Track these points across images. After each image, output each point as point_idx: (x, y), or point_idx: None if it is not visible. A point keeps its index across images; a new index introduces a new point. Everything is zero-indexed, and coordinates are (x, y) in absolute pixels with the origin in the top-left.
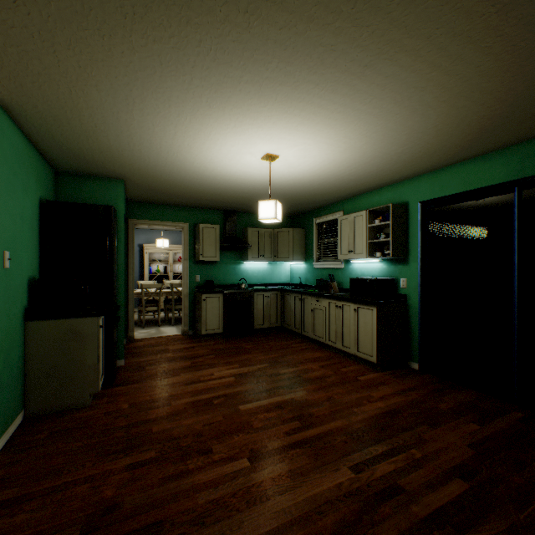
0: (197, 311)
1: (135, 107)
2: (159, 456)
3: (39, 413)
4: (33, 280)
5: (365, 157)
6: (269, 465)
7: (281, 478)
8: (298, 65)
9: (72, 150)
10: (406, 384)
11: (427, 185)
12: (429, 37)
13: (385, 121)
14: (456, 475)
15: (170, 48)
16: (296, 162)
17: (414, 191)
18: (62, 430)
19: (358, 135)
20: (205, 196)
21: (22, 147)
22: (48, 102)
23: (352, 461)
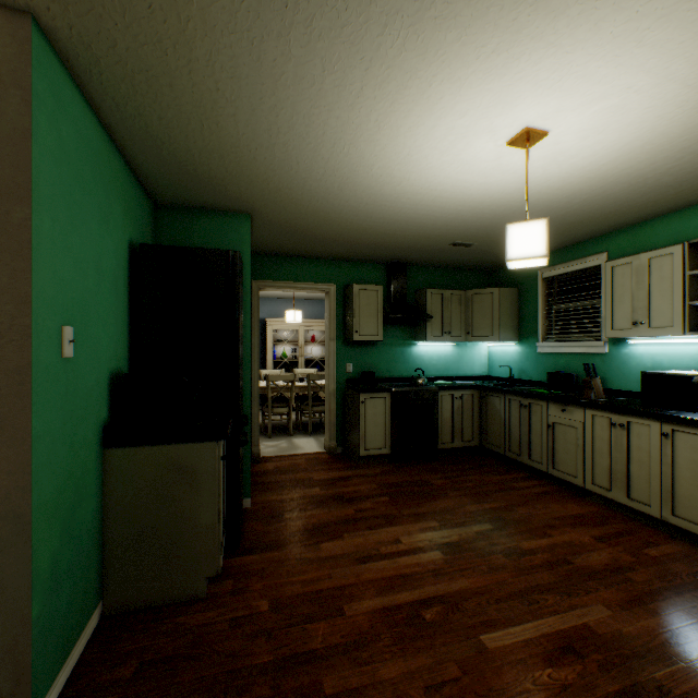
0: (349, 418)
1: (298, 14)
2: None
3: (125, 608)
4: (118, 375)
5: None
6: None
7: None
8: None
9: (176, 155)
10: None
11: None
12: None
13: None
14: None
15: None
16: (572, 147)
17: None
18: (159, 659)
19: None
20: (367, 239)
21: (97, 145)
22: (132, 26)
23: None
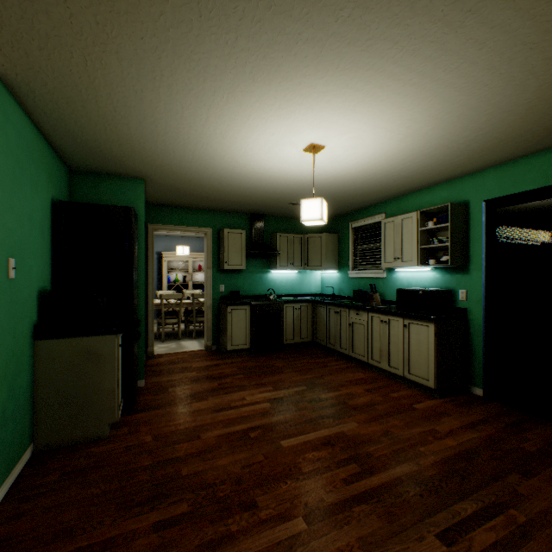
0: (221, 324)
1: (163, 82)
2: (192, 510)
3: (50, 446)
4: (44, 292)
5: (427, 147)
6: (332, 528)
7: (351, 550)
8: (378, 12)
9: (87, 142)
10: (474, 416)
11: (494, 180)
12: None
13: (467, 96)
14: None
15: None
16: (342, 154)
17: (476, 187)
18: (76, 470)
19: (427, 116)
20: (231, 198)
21: (30, 137)
22: (59, 78)
23: (437, 525)
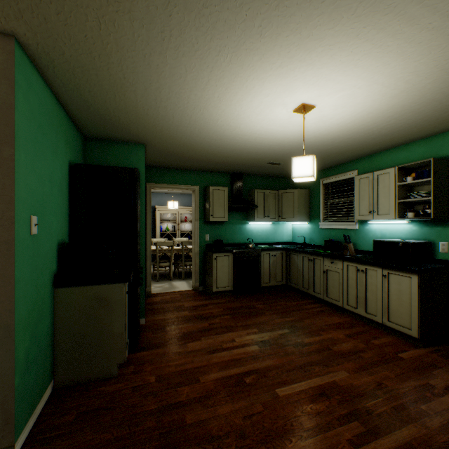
0: (207, 268)
1: (170, 44)
2: None
3: (68, 383)
4: (63, 244)
5: (418, 102)
6: None
7: None
8: None
9: (99, 111)
10: None
11: None
12: None
13: None
14: None
15: None
16: (330, 114)
17: None
18: (89, 410)
19: (432, 67)
20: (217, 159)
21: (50, 106)
22: (74, 45)
23: None
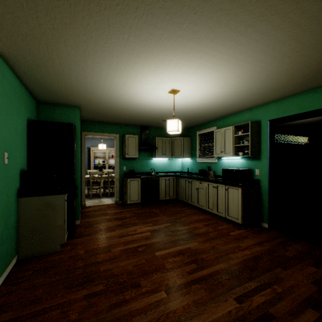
0: (124, 189)
1: (89, 57)
2: (105, 288)
3: (27, 257)
4: (23, 171)
5: (235, 91)
6: (179, 296)
7: (189, 307)
8: (202, 25)
9: (48, 87)
10: (262, 238)
11: (274, 109)
12: (298, 2)
13: (254, 66)
14: (308, 305)
15: (115, 14)
16: (190, 95)
17: (264, 113)
18: (41, 269)
19: (234, 76)
20: (129, 117)
21: (16, 85)
22: (32, 54)
23: (235, 294)
